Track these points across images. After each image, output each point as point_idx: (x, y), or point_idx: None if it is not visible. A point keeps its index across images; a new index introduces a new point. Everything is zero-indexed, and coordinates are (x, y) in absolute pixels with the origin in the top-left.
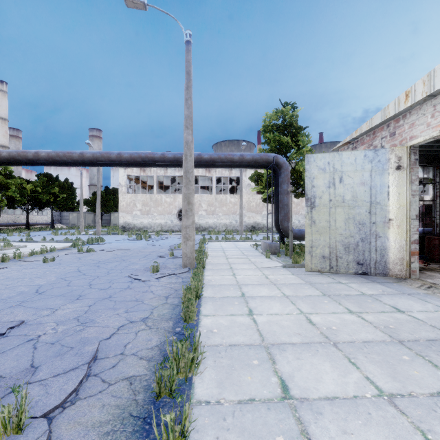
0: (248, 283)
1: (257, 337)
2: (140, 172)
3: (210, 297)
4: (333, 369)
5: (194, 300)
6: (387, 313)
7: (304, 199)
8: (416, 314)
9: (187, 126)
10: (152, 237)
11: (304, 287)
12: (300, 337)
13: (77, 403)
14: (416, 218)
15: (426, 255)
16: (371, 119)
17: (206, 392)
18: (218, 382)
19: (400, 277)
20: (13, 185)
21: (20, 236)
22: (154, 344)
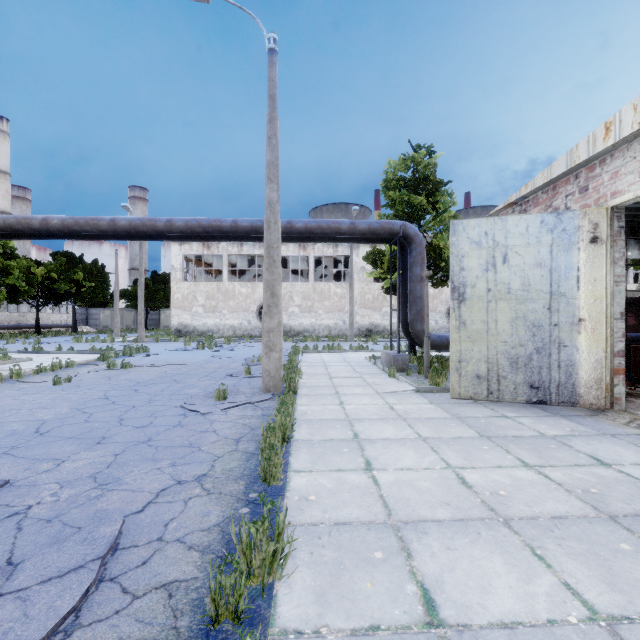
0: (363, 417)
1: (380, 510)
2: (203, 249)
3: (305, 440)
4: (508, 568)
5: (279, 446)
6: (583, 467)
7: (443, 289)
8: (629, 469)
9: (270, 178)
10: (220, 345)
11: (450, 423)
12: (450, 509)
13: (75, 636)
14: (622, 317)
15: (631, 373)
16: (550, 166)
17: (297, 612)
18: (317, 593)
19: (596, 408)
20: (16, 270)
21: (26, 343)
22: (213, 522)
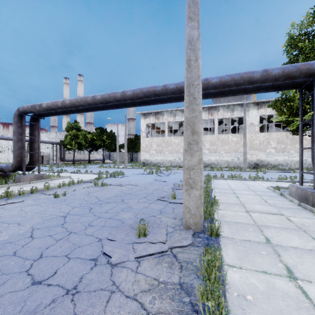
0: None
1: None
2: (155, 120)
3: None
4: None
5: None
6: None
7: None
8: None
9: (190, 17)
10: (162, 172)
11: None
12: None
13: None
14: None
15: None
16: None
17: None
18: None
19: None
20: (81, 136)
21: (81, 168)
22: None
